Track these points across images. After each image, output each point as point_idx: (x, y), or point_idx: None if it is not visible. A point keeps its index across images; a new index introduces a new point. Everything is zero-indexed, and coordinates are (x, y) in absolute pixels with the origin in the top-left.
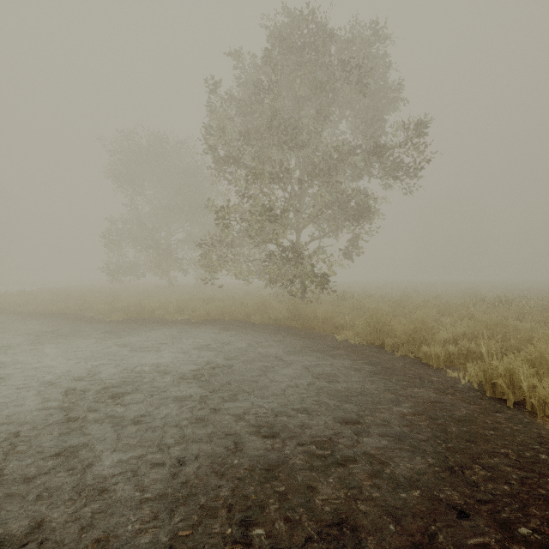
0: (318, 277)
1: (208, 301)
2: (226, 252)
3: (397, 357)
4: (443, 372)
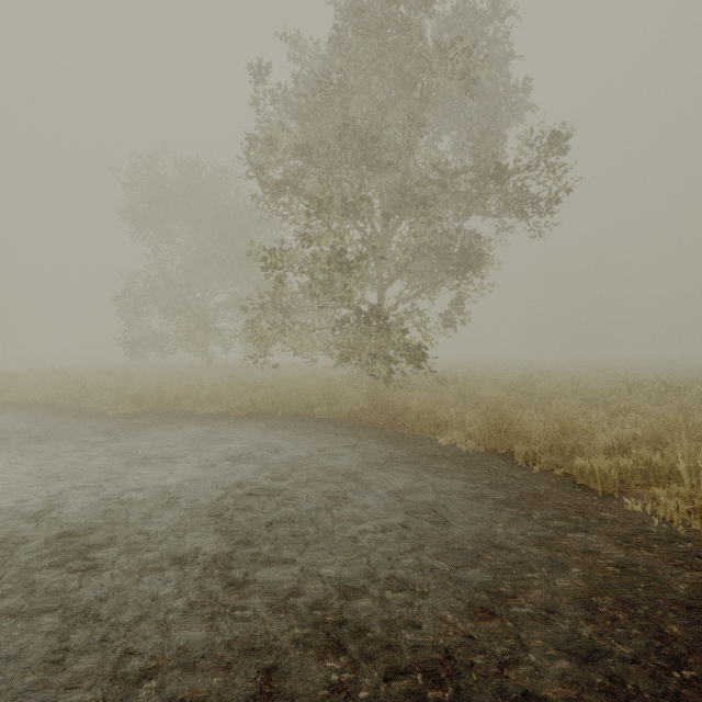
0: (410, 353)
1: (255, 386)
2: (281, 318)
3: (536, 474)
4: (617, 502)
